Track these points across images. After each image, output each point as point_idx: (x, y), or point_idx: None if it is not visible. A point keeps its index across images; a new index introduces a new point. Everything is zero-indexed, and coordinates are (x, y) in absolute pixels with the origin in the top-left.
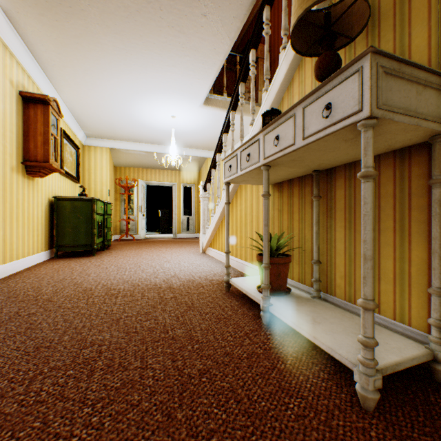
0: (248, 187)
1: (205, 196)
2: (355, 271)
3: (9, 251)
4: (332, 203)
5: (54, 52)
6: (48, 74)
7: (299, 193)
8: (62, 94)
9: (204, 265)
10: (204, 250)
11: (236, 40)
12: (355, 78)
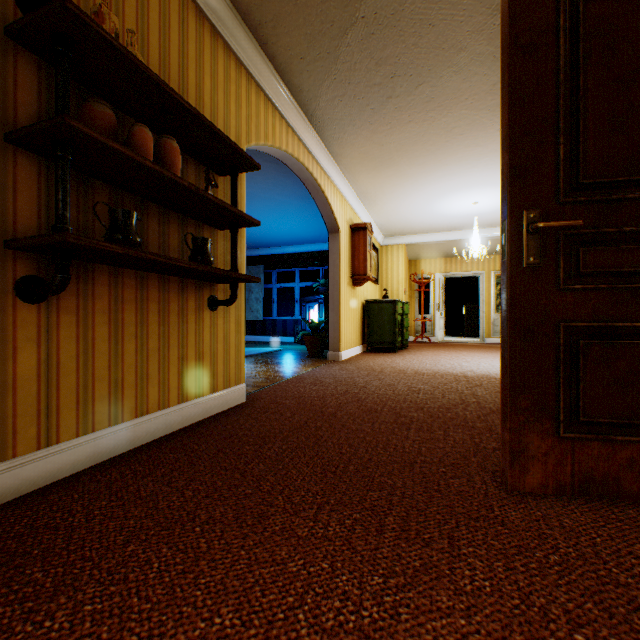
0: None
1: None
2: None
3: (346, 342)
4: None
5: (371, 189)
6: (364, 203)
7: None
8: (370, 212)
9: None
10: None
11: None
12: None
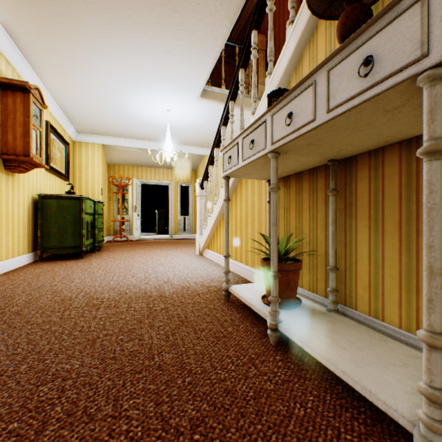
0: (249, 183)
1: (202, 194)
2: (383, 281)
3: None
4: (352, 199)
5: (34, 34)
6: (30, 60)
7: (310, 188)
8: (47, 84)
9: (200, 269)
10: (201, 252)
11: (234, 33)
12: (414, 11)
